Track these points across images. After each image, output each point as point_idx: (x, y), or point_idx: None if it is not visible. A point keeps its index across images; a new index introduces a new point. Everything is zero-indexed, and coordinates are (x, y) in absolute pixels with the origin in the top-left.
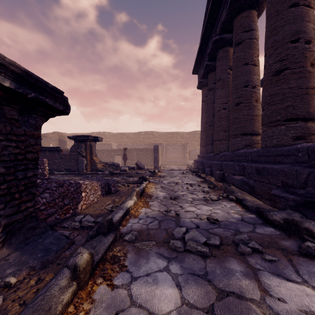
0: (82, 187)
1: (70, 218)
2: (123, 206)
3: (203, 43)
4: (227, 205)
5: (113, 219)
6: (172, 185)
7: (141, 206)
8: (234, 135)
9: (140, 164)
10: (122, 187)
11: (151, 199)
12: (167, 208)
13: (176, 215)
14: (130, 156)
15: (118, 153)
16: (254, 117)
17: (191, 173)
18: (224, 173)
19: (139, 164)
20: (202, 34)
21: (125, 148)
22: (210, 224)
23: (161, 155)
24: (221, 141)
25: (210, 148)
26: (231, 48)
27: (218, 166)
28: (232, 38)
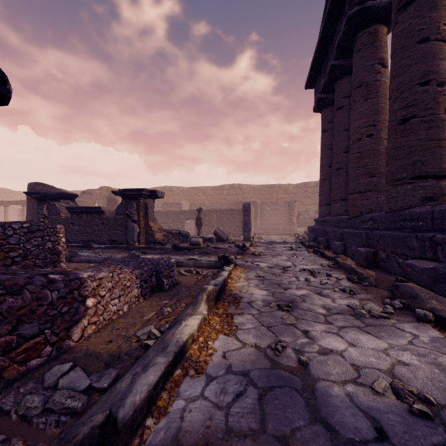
0: (88, 286)
1: (39, 371)
2: (171, 339)
3: (327, 28)
4: (418, 335)
5: (123, 406)
6: (277, 273)
7: (217, 331)
8: (396, 180)
9: (220, 233)
10: (187, 275)
11: (239, 306)
12: (274, 339)
13: (300, 365)
14: (207, 221)
15: (190, 217)
16: (443, 143)
17: (305, 248)
18: (376, 251)
19: (220, 234)
20: (326, 12)
21: (199, 209)
22: (417, 422)
23: (254, 219)
24: (363, 194)
25: (340, 207)
26: (383, 26)
27: (362, 239)
28: (386, 7)
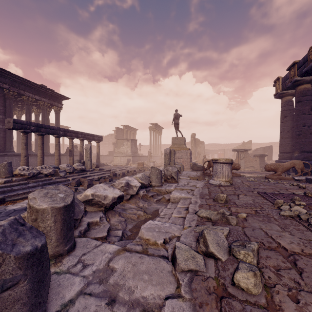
0: None
1: None
2: None
3: None
4: None
5: None
6: None
7: None
8: None
9: None
10: None
11: None
12: None
13: None
14: None
15: None
16: None
17: None
18: None
19: None
20: None
21: None
22: None
23: None
24: None
25: None
26: None
27: None
28: None
